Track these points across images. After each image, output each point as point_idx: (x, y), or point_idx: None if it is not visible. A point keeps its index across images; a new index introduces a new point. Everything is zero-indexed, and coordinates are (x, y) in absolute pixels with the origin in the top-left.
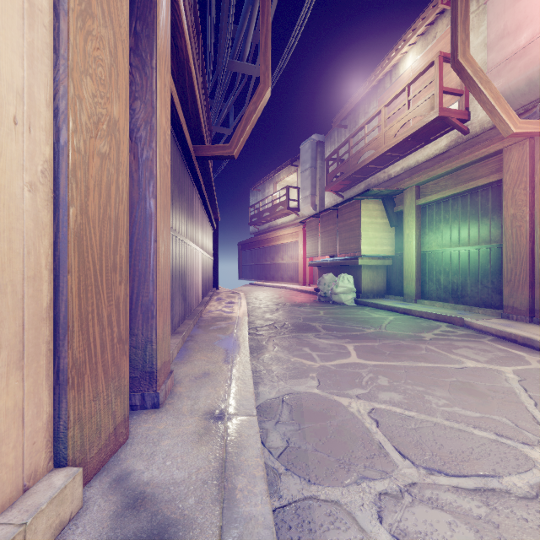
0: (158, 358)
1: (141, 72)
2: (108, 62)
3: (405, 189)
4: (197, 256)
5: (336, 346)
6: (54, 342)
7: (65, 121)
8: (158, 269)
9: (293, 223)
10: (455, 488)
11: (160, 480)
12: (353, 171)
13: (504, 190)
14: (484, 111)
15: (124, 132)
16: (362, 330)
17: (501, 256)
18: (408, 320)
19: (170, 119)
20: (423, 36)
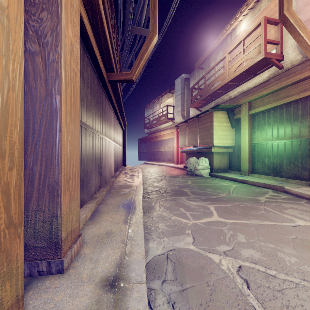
0: (62, 230)
1: None
2: None
3: (241, 104)
4: (111, 146)
5: (202, 207)
6: None
7: None
8: (62, 155)
9: (170, 127)
10: None
11: None
12: (207, 95)
13: None
14: (293, 54)
15: (17, 22)
16: (217, 194)
17: (308, 146)
18: (246, 187)
19: (78, 36)
20: (252, 9)
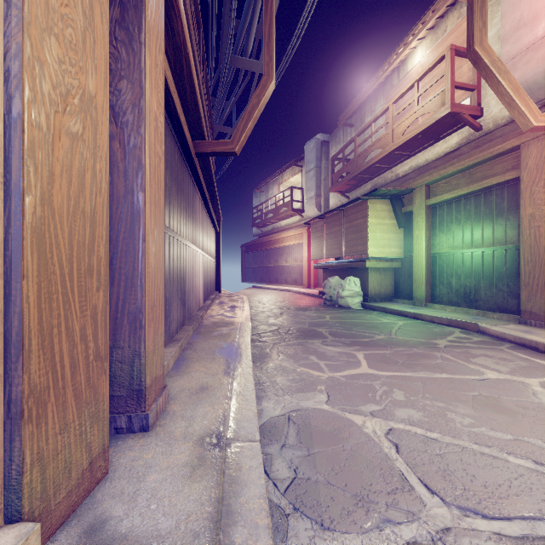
0: (147, 373)
1: (127, 48)
2: (81, 24)
3: (414, 188)
4: (198, 259)
5: (344, 354)
6: (4, 365)
7: (18, 87)
8: (147, 272)
9: (297, 224)
10: (497, 536)
11: (141, 532)
12: (359, 171)
13: (521, 188)
14: (498, 107)
15: (103, 110)
16: (371, 336)
17: (518, 258)
18: (419, 325)
19: (162, 104)
20: (433, 30)
